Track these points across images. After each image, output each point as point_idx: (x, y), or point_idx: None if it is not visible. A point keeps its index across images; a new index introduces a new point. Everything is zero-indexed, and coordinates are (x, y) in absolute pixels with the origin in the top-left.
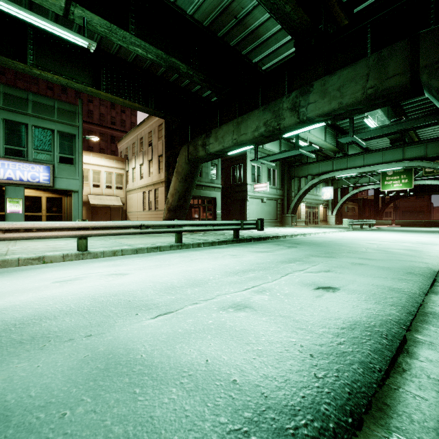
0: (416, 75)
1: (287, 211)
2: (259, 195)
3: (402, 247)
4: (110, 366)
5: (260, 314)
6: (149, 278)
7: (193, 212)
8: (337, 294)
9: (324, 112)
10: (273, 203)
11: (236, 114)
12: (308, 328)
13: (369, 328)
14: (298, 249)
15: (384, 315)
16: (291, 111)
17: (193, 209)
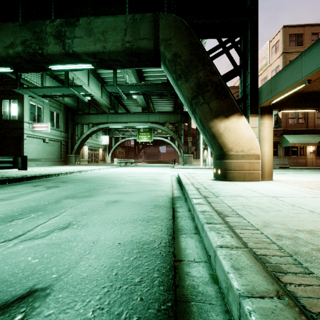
0: (157, 44)
1: (71, 152)
2: (40, 134)
3: (149, 177)
4: None
5: None
6: None
7: None
8: None
9: (90, 51)
10: (57, 144)
11: None
12: None
13: None
14: (57, 189)
15: None
16: (55, 38)
17: None
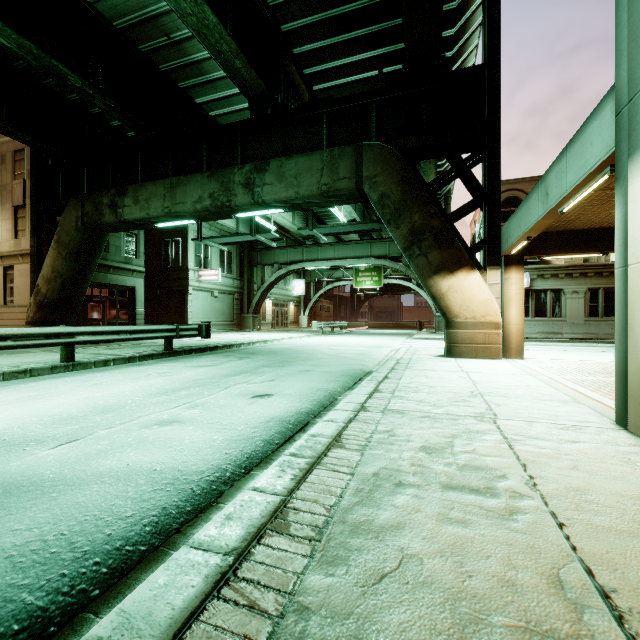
0: (360, 183)
1: (247, 310)
2: (208, 286)
3: (356, 351)
4: (10, 490)
5: (189, 425)
6: (26, 412)
7: (90, 310)
8: (271, 399)
9: (281, 199)
10: (228, 298)
11: (169, 170)
12: (232, 428)
13: (282, 419)
14: (250, 360)
15: (300, 409)
16: (244, 187)
17: (92, 305)
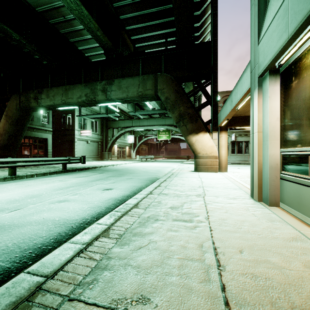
0: (156, 92)
1: (105, 150)
2: (85, 138)
3: (155, 169)
4: None
5: (72, 202)
6: None
7: (23, 150)
8: (111, 191)
9: (120, 98)
10: (95, 144)
11: (65, 81)
12: (92, 202)
13: (115, 199)
14: (104, 174)
15: (124, 194)
16: (102, 92)
17: (24, 147)
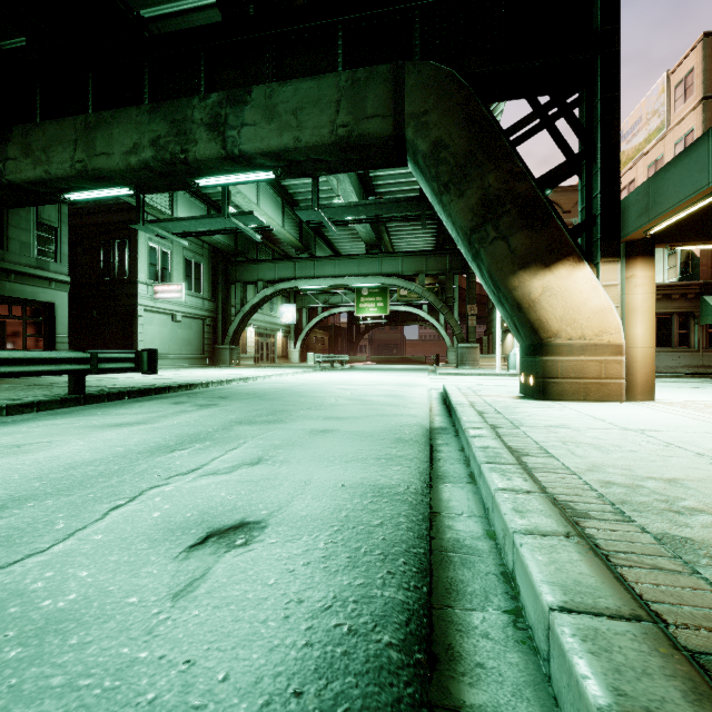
0: (401, 125)
1: (222, 340)
2: (167, 306)
3: (383, 392)
4: None
5: None
6: None
7: None
8: (255, 553)
9: (270, 149)
10: (196, 324)
11: (87, 107)
12: None
13: None
14: (218, 409)
15: (371, 625)
16: (209, 130)
17: None
